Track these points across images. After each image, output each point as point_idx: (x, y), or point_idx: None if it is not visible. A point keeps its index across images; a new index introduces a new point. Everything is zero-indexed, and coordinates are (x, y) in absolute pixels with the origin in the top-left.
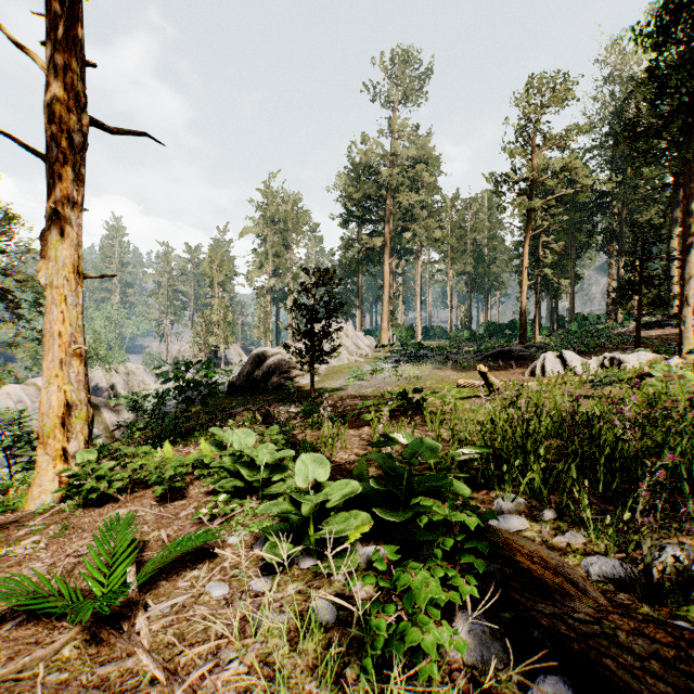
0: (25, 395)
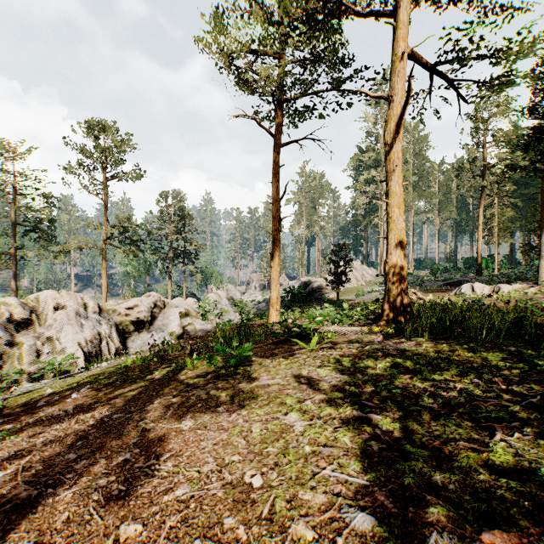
0: (216, 298)
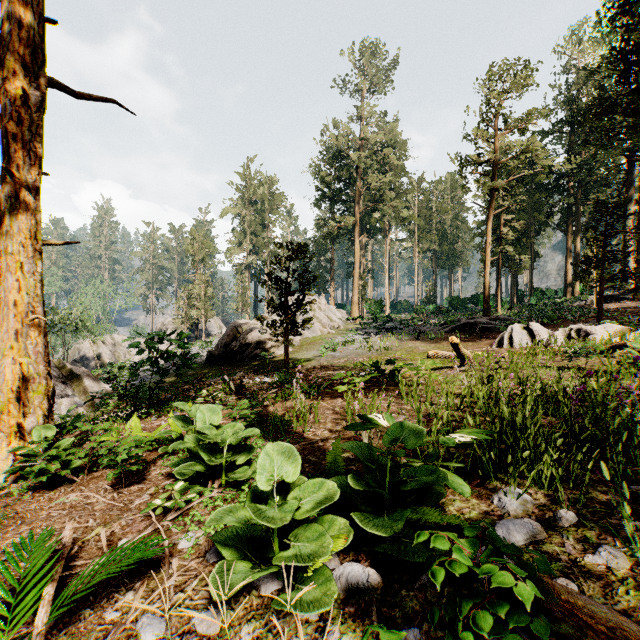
0: None
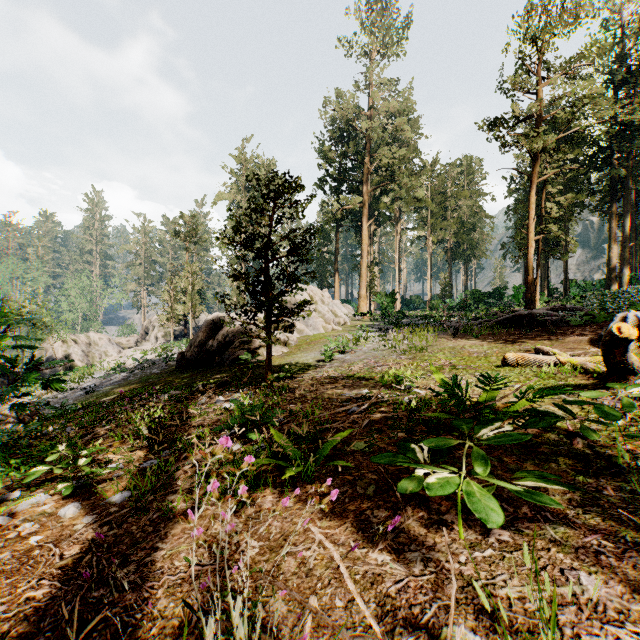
0: None
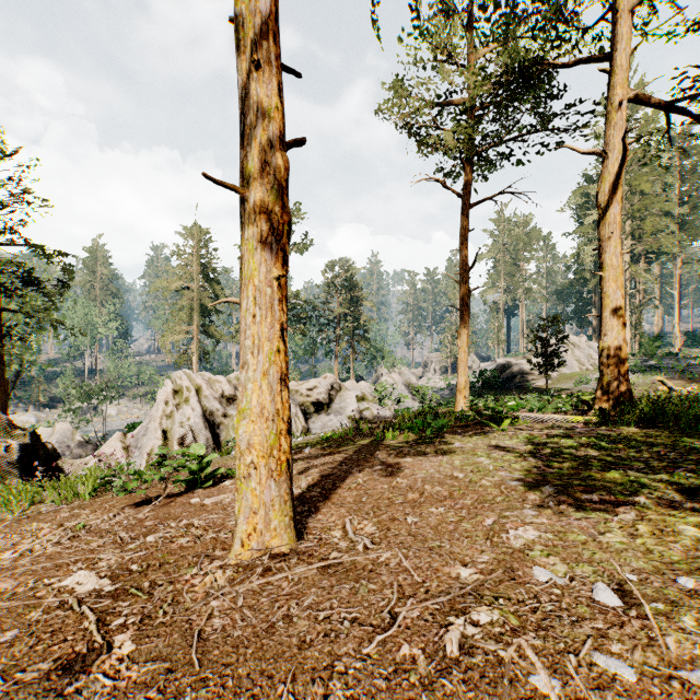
0: (391, 382)
